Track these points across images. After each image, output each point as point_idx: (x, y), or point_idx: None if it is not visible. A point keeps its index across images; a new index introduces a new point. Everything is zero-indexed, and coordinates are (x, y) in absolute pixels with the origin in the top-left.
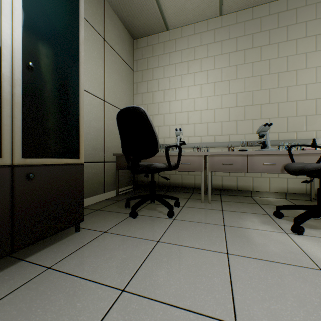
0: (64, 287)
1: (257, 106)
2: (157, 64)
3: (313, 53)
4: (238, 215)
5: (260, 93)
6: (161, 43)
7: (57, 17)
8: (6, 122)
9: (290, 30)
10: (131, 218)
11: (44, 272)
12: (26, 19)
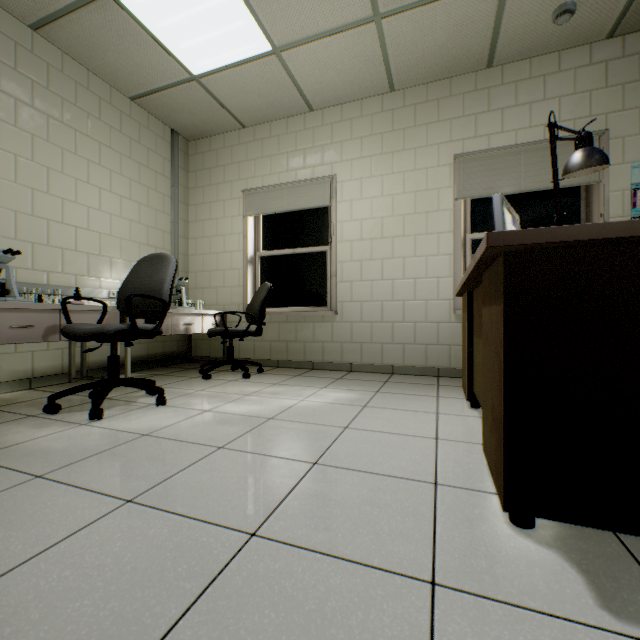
0: None
1: None
2: None
3: (73, 155)
4: None
5: None
6: None
7: None
8: None
9: (39, 92)
10: None
11: None
12: None
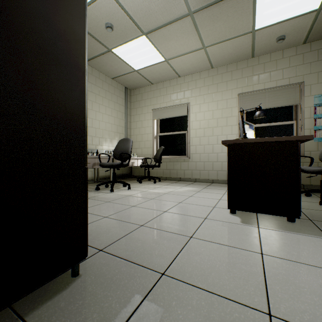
0: (88, 227)
1: None
2: None
3: (95, 103)
4: None
5: None
6: None
7: None
8: None
9: None
10: None
11: None
12: None
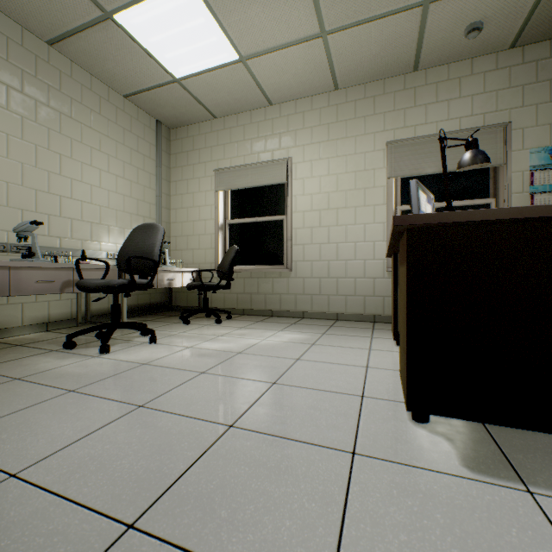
0: None
1: (2, 183)
2: None
3: (79, 143)
4: (18, 364)
5: (7, 162)
6: None
7: None
8: None
9: (54, 94)
10: None
11: None
12: None
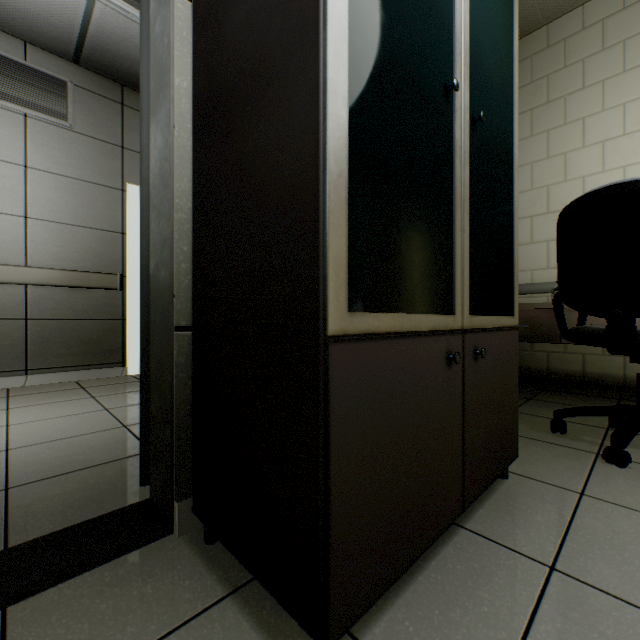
0: None
1: None
2: (580, 83)
3: None
4: None
5: None
6: (594, 26)
7: (494, 7)
8: (457, 241)
9: None
10: (610, 467)
11: (555, 578)
12: (470, 24)
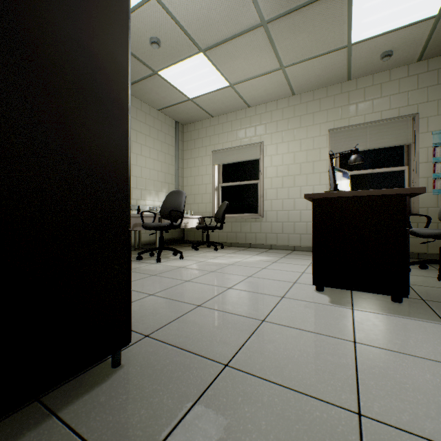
0: None
1: None
2: None
3: (135, 143)
4: None
5: None
6: None
7: None
8: None
9: None
10: None
11: None
12: None
